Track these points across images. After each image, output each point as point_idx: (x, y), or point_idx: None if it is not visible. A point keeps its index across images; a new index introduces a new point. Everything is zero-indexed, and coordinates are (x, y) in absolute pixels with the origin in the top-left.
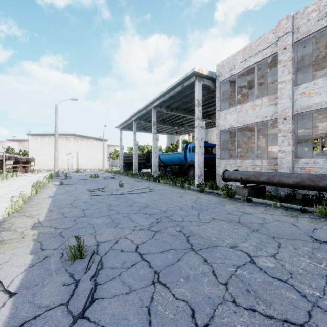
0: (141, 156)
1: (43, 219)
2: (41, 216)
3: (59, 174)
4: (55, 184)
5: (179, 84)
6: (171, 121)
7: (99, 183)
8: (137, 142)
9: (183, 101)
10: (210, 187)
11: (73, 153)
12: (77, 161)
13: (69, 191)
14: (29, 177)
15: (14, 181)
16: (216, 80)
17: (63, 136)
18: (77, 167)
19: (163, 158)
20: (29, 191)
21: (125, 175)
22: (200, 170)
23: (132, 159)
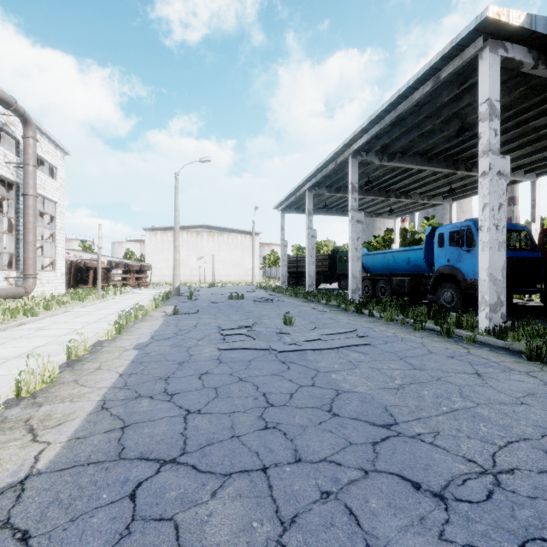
0: (320, 260)
1: (48, 462)
2: (61, 435)
3: (183, 291)
4: (166, 312)
5: (427, 76)
6: (383, 186)
7: (244, 311)
8: (314, 232)
9: (424, 130)
10: (544, 342)
11: (207, 256)
12: (213, 269)
13: (182, 332)
14: (138, 295)
15: (112, 302)
16: (546, 39)
17: (192, 229)
18: (213, 279)
19: (368, 261)
20: (103, 331)
21: (291, 295)
22: (494, 290)
23: (302, 265)
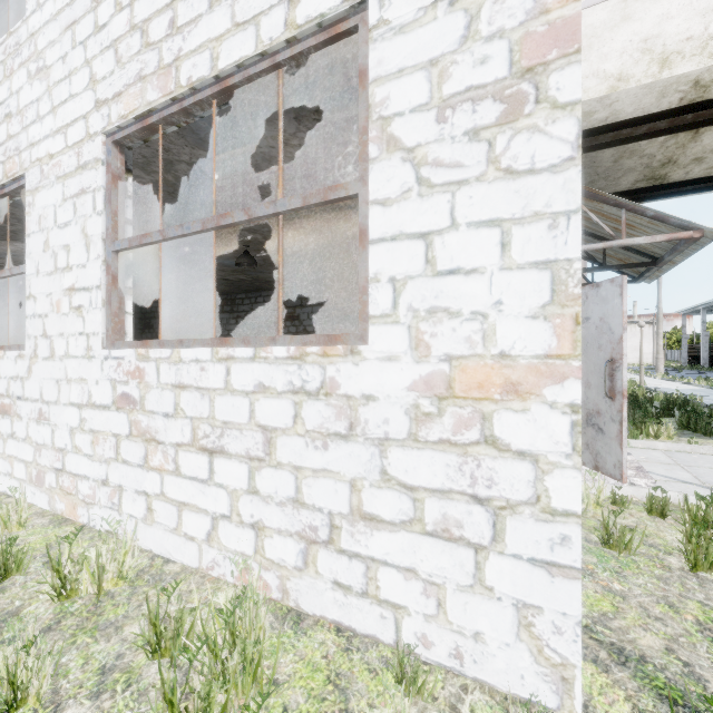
0: None
1: None
2: None
3: None
4: None
5: None
6: None
7: None
8: (707, 333)
9: None
10: None
11: None
12: None
13: None
14: None
15: None
16: None
17: None
18: None
19: None
20: None
21: (688, 369)
22: None
23: None
